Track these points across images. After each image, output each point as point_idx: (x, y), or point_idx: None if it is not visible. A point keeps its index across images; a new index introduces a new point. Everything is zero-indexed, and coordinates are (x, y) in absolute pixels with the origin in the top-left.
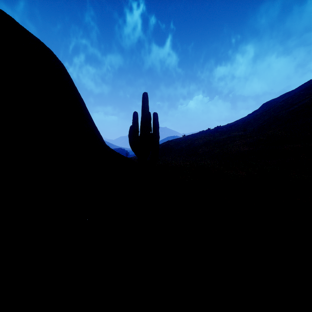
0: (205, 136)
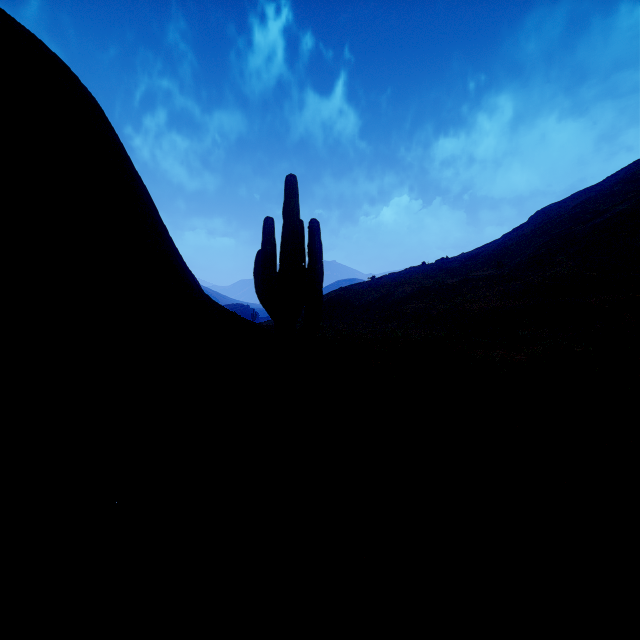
0: (417, 278)
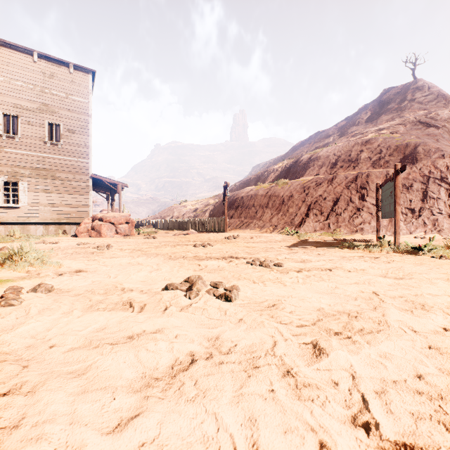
0: None
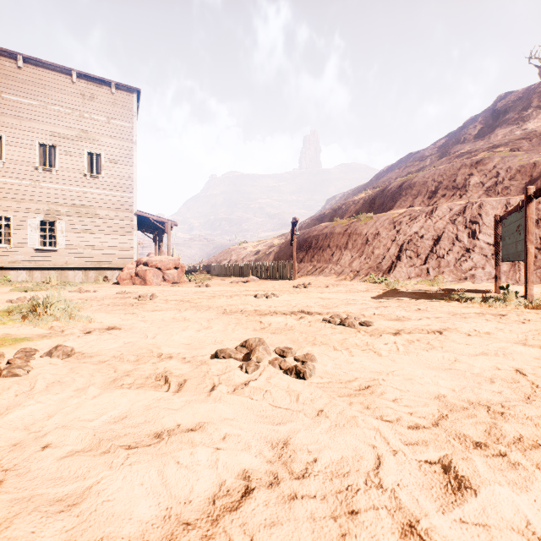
0: None
